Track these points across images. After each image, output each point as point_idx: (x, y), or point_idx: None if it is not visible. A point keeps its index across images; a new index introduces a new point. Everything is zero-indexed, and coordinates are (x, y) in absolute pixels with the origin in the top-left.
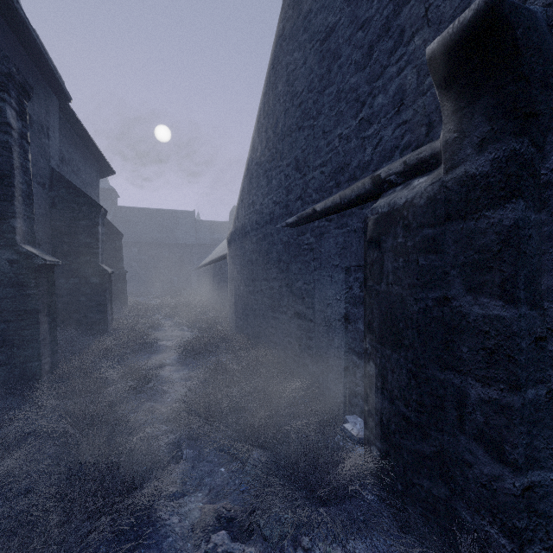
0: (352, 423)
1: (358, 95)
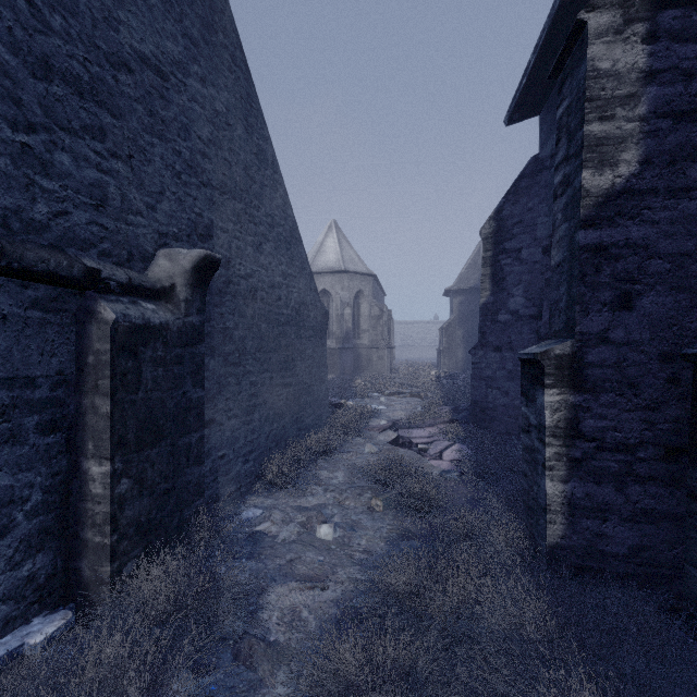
0: (31, 635)
1: (20, 97)
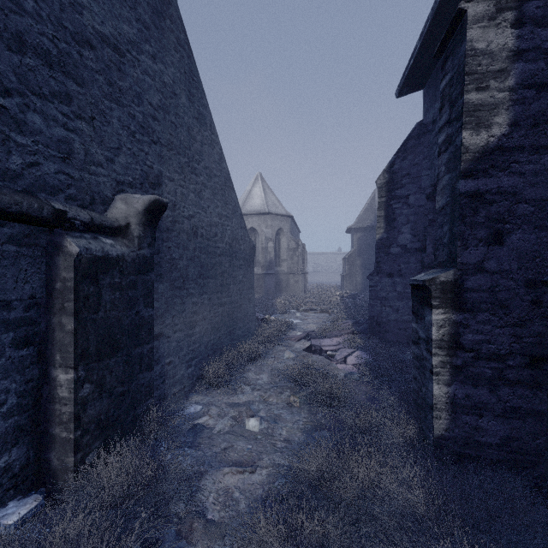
0: (6, 516)
1: None
